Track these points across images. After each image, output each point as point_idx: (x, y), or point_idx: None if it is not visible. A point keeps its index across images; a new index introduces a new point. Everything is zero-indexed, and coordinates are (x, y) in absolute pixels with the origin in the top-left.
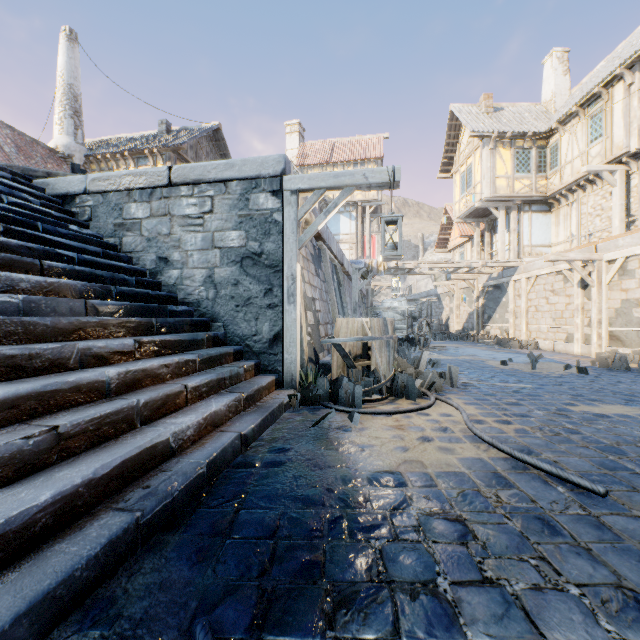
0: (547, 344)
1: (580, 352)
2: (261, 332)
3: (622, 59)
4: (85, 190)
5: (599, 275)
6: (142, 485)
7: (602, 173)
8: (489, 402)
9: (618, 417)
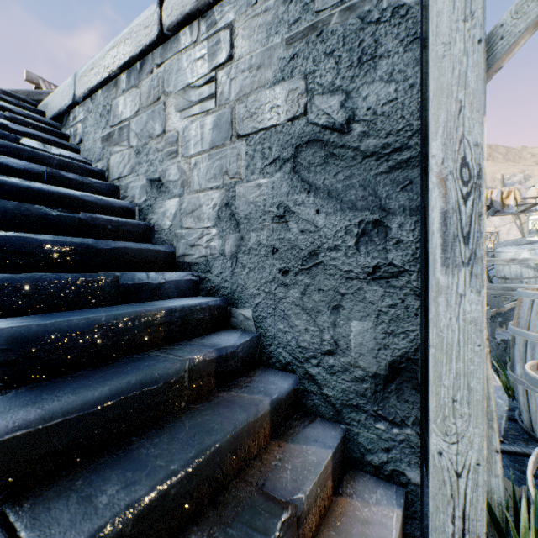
0: None
1: None
2: (347, 347)
3: None
4: (73, 97)
5: None
6: None
7: None
8: None
9: None
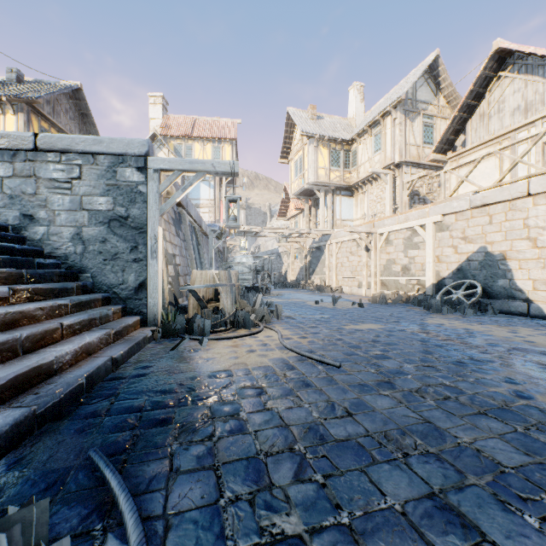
0: (348, 289)
1: (366, 294)
2: (127, 281)
3: (391, 101)
4: None
5: (375, 243)
6: (32, 393)
7: (380, 174)
8: (299, 327)
9: (367, 330)
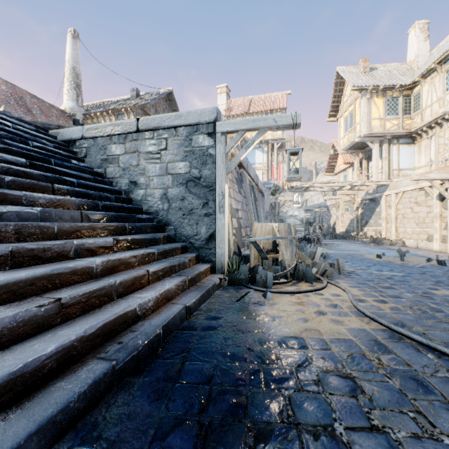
0: (412, 242)
1: (438, 249)
2: (200, 233)
3: None
4: (82, 136)
5: None
6: (117, 341)
7: None
8: (368, 286)
9: None
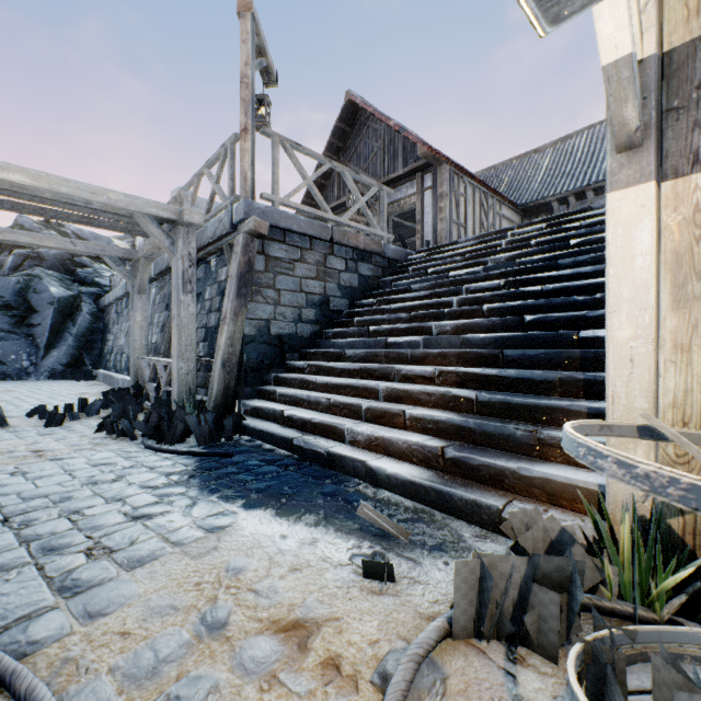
0: None
1: None
2: None
3: None
4: None
5: None
6: (319, 438)
7: None
8: None
9: None
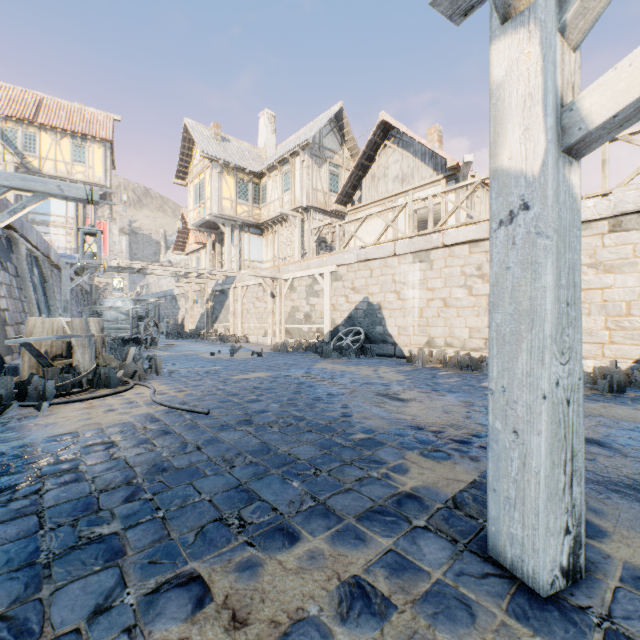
0: (254, 338)
1: (272, 343)
2: None
3: (299, 142)
4: None
5: (281, 289)
6: None
7: (289, 216)
8: (181, 381)
9: (254, 378)
